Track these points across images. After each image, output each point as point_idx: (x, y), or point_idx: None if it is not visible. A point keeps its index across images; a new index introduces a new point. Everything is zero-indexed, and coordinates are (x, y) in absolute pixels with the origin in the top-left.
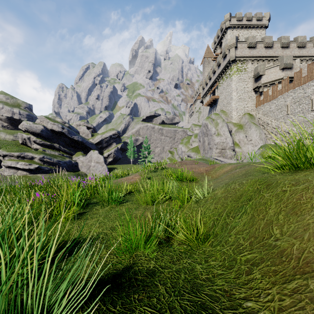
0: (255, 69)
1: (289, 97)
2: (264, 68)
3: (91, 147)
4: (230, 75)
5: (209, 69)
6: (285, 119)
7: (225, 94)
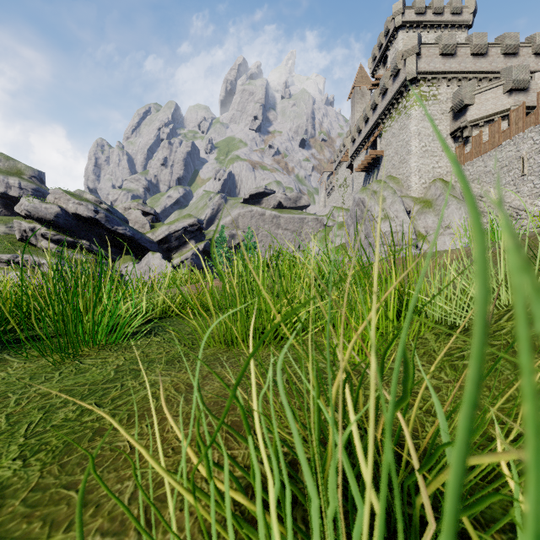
0: (456, 95)
1: (526, 141)
2: (473, 92)
3: (150, 247)
4: (406, 108)
5: (363, 107)
6: (517, 186)
7: (397, 146)
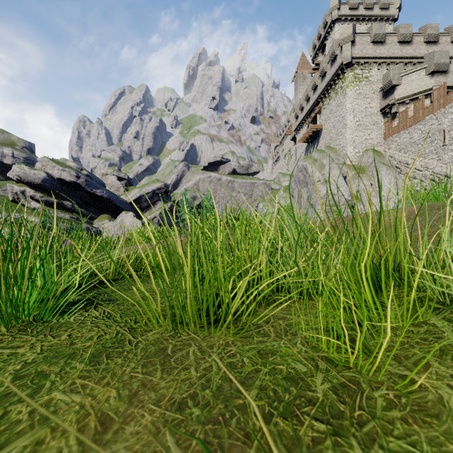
0: (385, 77)
1: (447, 116)
2: (400, 74)
3: (124, 207)
4: (342, 88)
5: (304, 88)
6: (439, 154)
7: (334, 121)
